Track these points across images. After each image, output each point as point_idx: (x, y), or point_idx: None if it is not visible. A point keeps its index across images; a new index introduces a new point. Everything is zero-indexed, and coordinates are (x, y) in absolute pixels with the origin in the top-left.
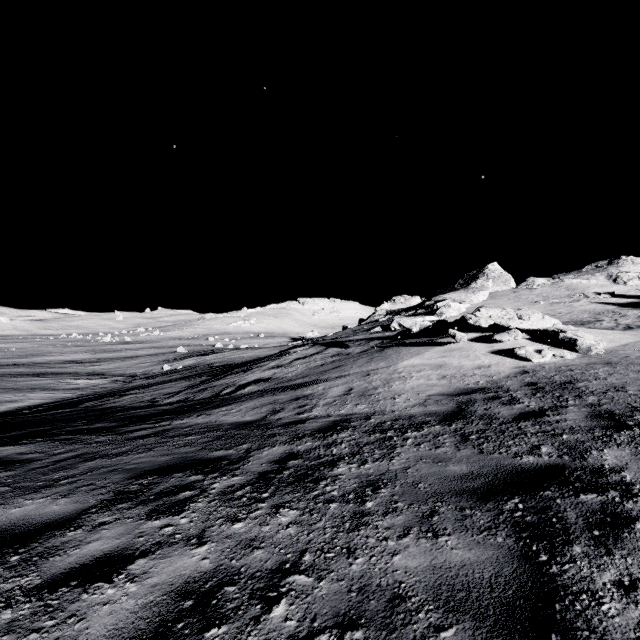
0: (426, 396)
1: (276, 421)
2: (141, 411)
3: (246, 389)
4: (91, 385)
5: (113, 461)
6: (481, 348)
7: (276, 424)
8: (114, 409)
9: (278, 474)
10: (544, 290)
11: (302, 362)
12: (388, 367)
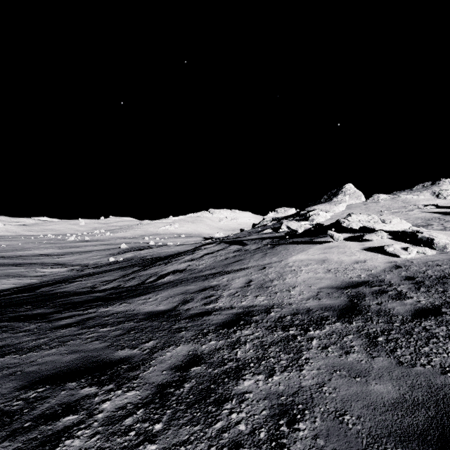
0: (317, 289)
1: (185, 312)
2: (78, 297)
3: (165, 278)
4: (53, 273)
5: (21, 359)
6: (354, 246)
7: (184, 315)
8: (61, 294)
9: (177, 388)
10: (386, 203)
11: (210, 256)
12: (280, 261)
